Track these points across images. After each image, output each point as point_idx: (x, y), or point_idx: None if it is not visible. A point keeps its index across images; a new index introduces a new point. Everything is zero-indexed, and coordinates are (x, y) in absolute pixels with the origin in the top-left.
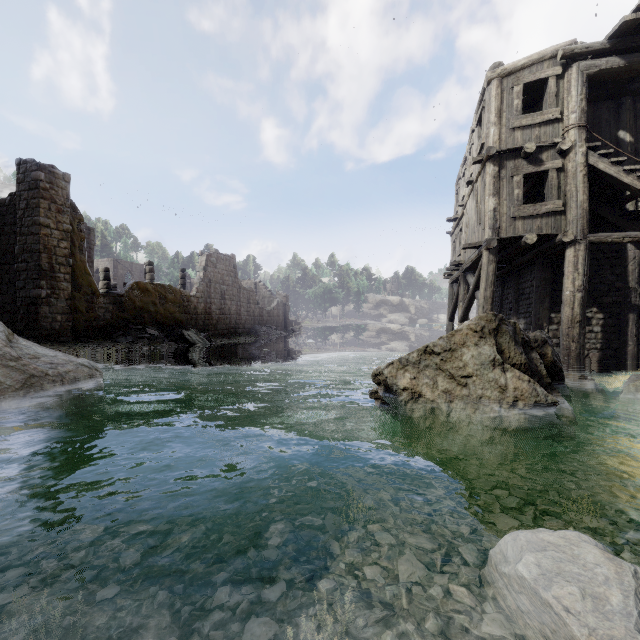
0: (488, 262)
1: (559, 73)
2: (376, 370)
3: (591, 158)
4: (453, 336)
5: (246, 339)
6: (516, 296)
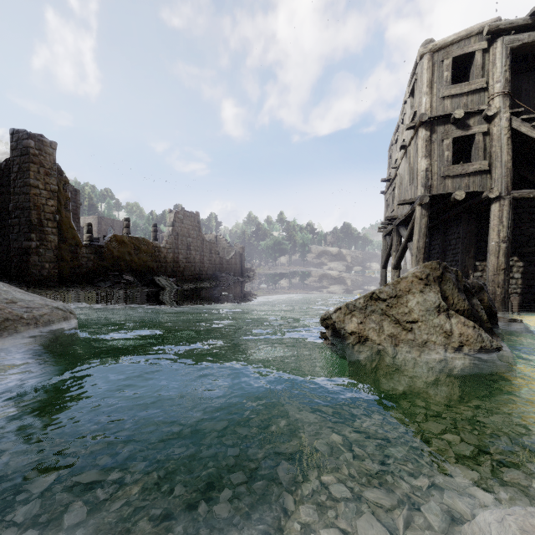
0: (421, 216)
1: (485, 47)
2: (324, 315)
3: (514, 123)
4: (399, 283)
5: (208, 284)
6: (443, 247)
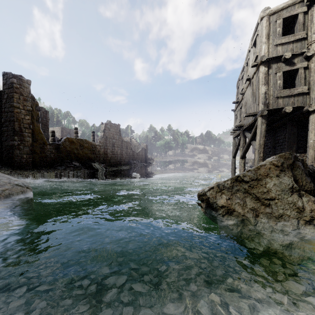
0: (261, 123)
1: (305, 10)
2: (201, 192)
3: None
4: (259, 169)
5: (125, 167)
6: (273, 144)
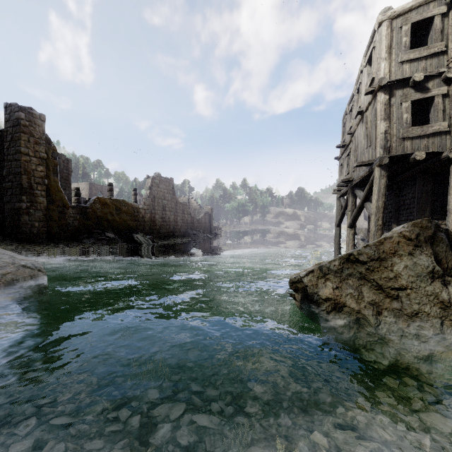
0: (380, 177)
1: (444, 11)
2: (294, 277)
3: None
4: (382, 244)
5: (181, 240)
6: (396, 206)
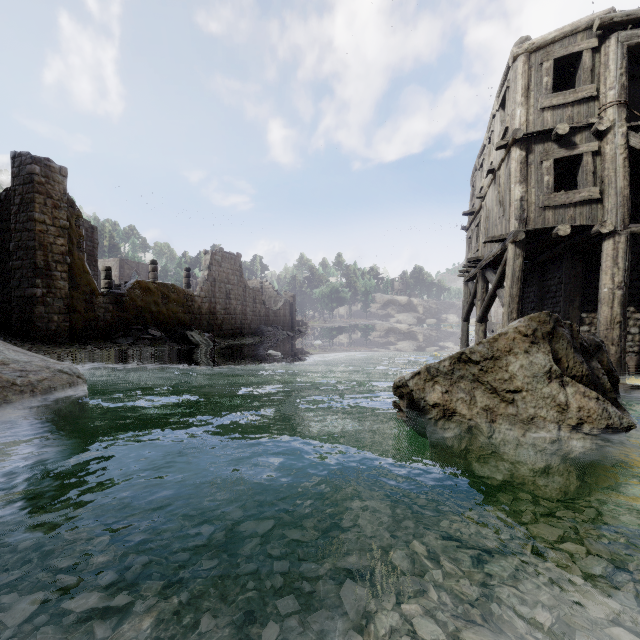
0: (514, 256)
1: (595, 46)
2: (398, 381)
3: (632, 139)
4: (496, 341)
5: (252, 340)
6: (540, 294)
